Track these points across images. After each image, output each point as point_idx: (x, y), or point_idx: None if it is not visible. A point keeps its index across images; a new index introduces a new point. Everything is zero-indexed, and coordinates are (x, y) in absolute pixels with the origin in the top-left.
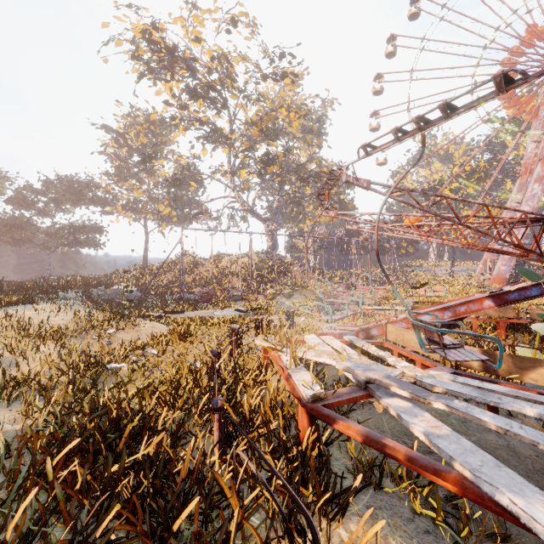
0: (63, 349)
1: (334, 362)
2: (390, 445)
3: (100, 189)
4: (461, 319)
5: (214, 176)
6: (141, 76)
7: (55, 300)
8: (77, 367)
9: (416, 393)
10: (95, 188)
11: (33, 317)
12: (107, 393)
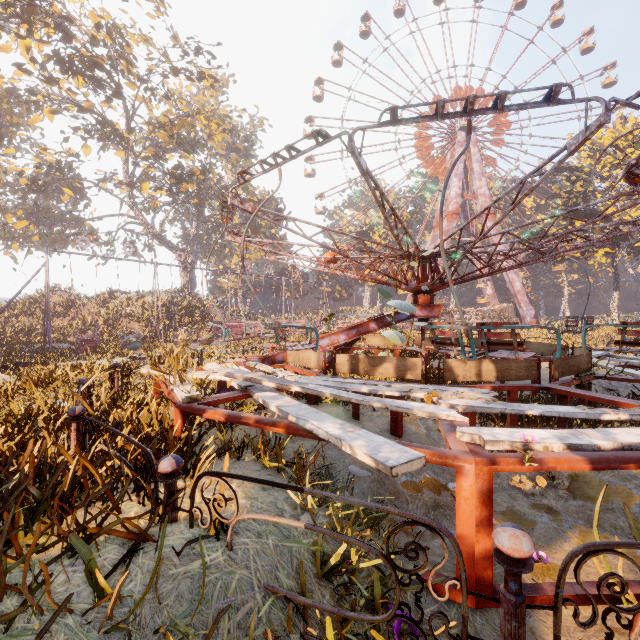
0: None
1: (224, 377)
2: (246, 416)
3: None
4: (354, 342)
5: (103, 185)
6: None
7: None
8: None
9: (281, 383)
10: None
11: None
12: None
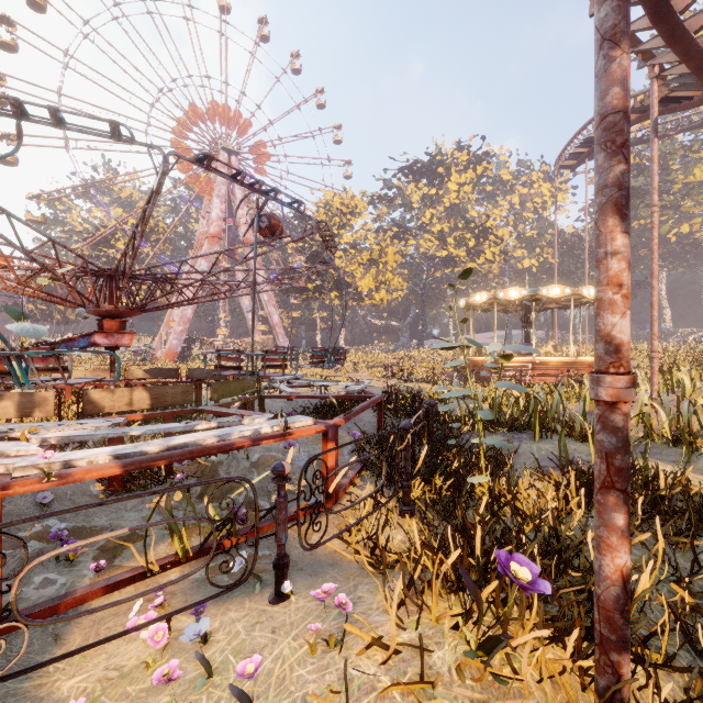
0: None
1: None
2: None
3: None
4: None
5: None
6: None
7: None
8: None
9: None
10: None
11: None
12: None
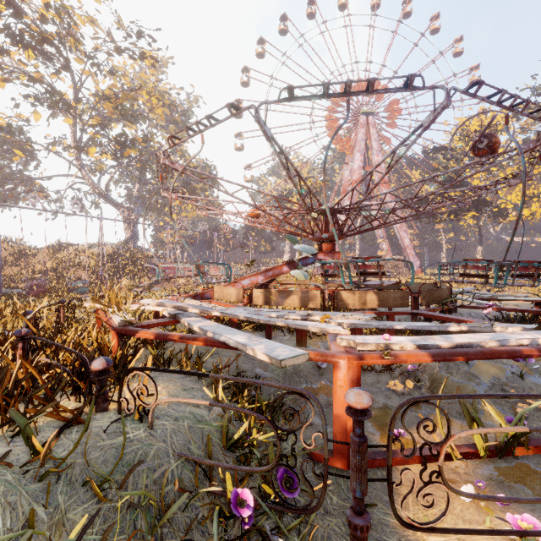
0: None
1: (157, 308)
2: (172, 334)
3: None
4: (270, 282)
5: (53, 148)
6: None
7: None
8: None
9: (204, 309)
10: None
11: None
12: None
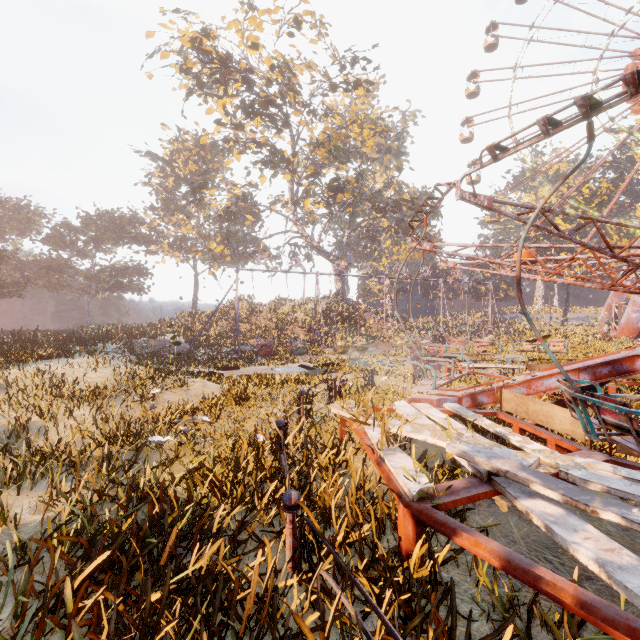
0: (99, 413)
1: (439, 441)
2: (548, 579)
3: (144, 226)
4: (602, 383)
5: (273, 207)
6: (190, 92)
7: (93, 353)
8: (115, 437)
9: (572, 496)
10: (139, 224)
11: (68, 373)
12: (149, 474)
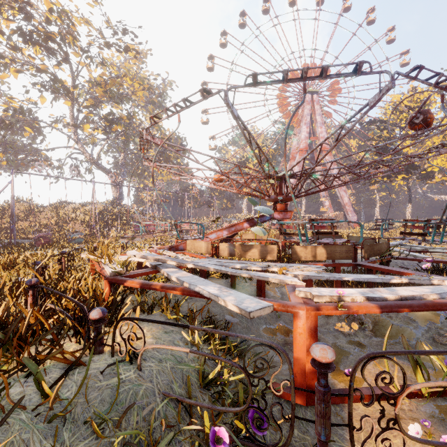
0: None
1: (140, 259)
2: (154, 284)
3: None
4: (233, 236)
5: (55, 125)
6: None
7: None
8: None
9: (180, 262)
10: None
11: None
12: None
